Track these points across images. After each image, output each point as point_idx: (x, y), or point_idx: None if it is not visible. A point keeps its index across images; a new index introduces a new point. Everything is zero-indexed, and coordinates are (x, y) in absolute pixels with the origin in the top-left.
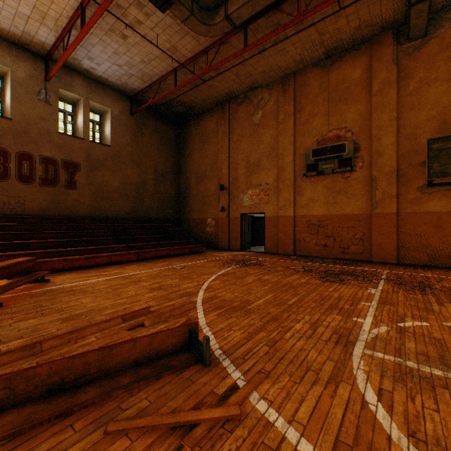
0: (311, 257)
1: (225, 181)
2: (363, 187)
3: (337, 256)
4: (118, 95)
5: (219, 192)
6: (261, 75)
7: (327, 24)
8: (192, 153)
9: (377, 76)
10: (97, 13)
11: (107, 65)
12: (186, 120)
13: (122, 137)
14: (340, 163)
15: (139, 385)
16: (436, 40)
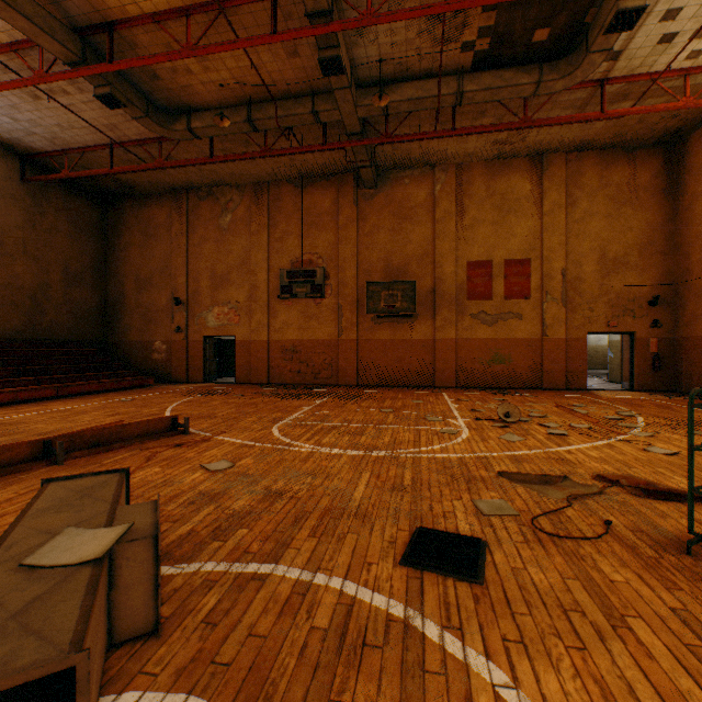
0: (286, 385)
1: (183, 293)
2: (333, 314)
3: (310, 382)
4: (0, 149)
5: (174, 307)
6: (230, 175)
7: (296, 154)
8: (129, 249)
9: (343, 211)
10: (12, 85)
11: None
12: (119, 198)
13: (7, 215)
14: (312, 289)
15: (148, 442)
16: (384, 195)
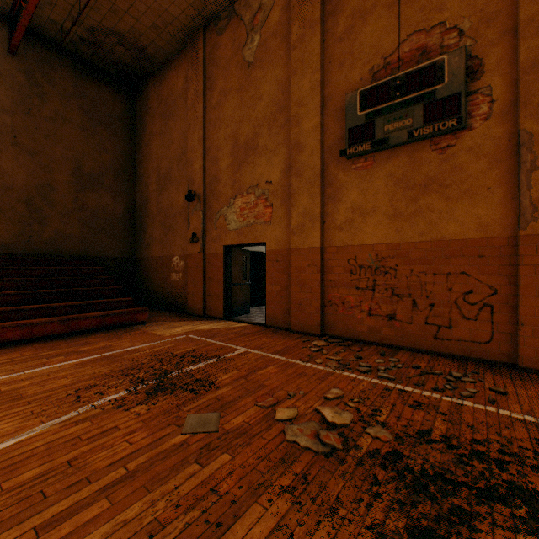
0: (359, 342)
1: (199, 184)
2: (494, 168)
3: (420, 345)
4: None
5: (189, 206)
6: None
7: None
8: (151, 141)
9: None
10: None
11: None
12: (143, 82)
13: None
14: (428, 113)
15: None
16: None
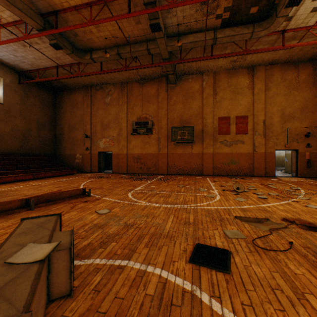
0: (135, 173)
1: (89, 132)
2: (156, 142)
3: (146, 172)
4: (9, 69)
5: (85, 139)
6: (110, 79)
7: (139, 69)
8: (65, 113)
9: (160, 95)
10: (14, 40)
11: (5, 53)
12: (61, 90)
13: (12, 98)
14: (146, 130)
15: (72, 200)
16: (179, 87)
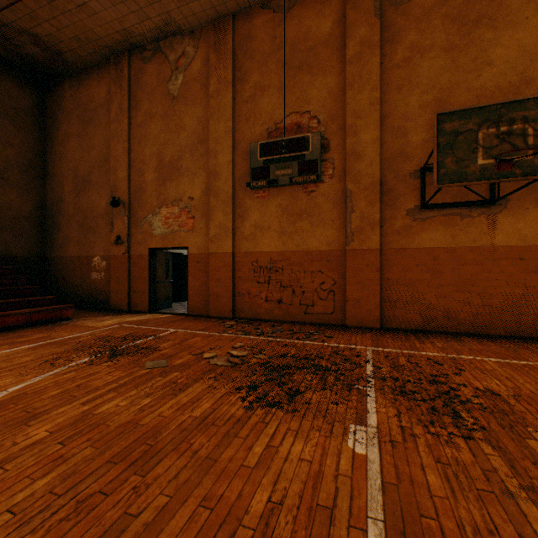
0: (260, 321)
1: (123, 191)
2: (335, 208)
3: (297, 319)
4: None
5: (113, 211)
6: (176, 3)
7: None
8: (66, 141)
9: (354, 33)
10: None
11: None
12: (56, 80)
13: None
14: (301, 168)
15: None
16: None
